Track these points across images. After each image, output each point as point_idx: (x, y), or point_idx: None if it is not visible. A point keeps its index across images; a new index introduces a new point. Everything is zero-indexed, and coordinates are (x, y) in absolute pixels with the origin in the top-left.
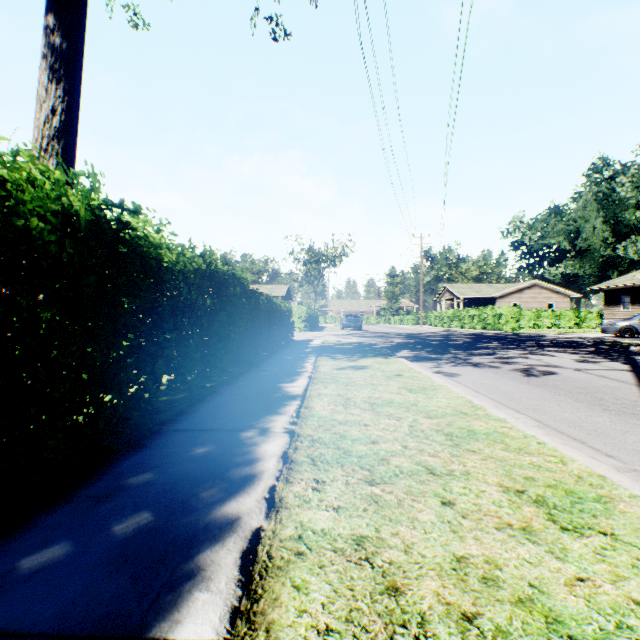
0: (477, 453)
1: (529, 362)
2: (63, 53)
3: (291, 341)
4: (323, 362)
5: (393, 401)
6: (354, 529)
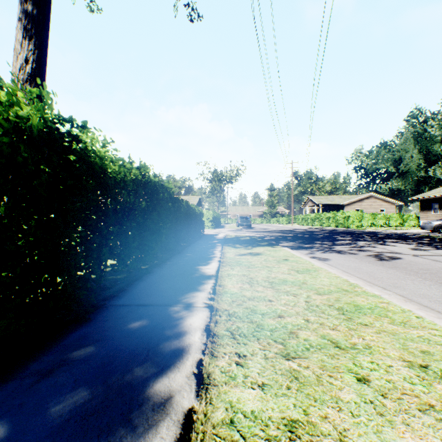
0: (370, 327)
1: (377, 250)
2: (34, 17)
3: (202, 235)
4: (227, 250)
5: (287, 280)
6: (283, 411)
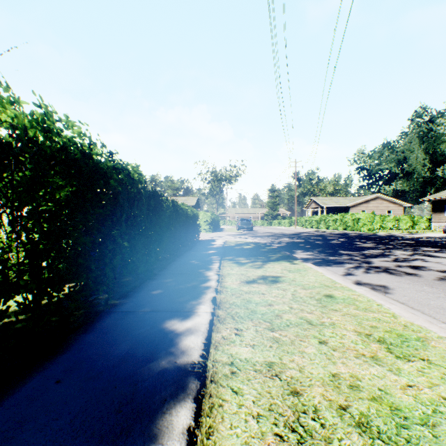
0: None
1: (437, 266)
2: None
3: (197, 241)
4: (228, 269)
5: (401, 407)
6: None
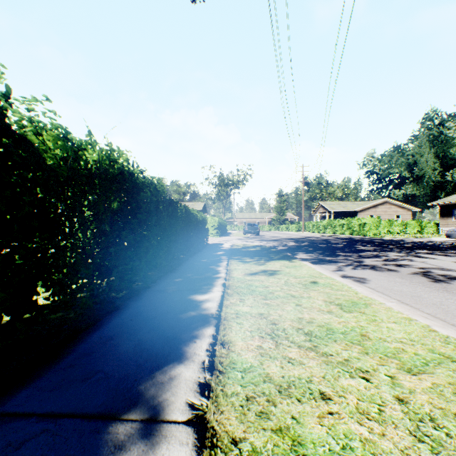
0: None
1: (419, 265)
2: None
3: (206, 244)
4: (235, 266)
5: (333, 328)
6: None
